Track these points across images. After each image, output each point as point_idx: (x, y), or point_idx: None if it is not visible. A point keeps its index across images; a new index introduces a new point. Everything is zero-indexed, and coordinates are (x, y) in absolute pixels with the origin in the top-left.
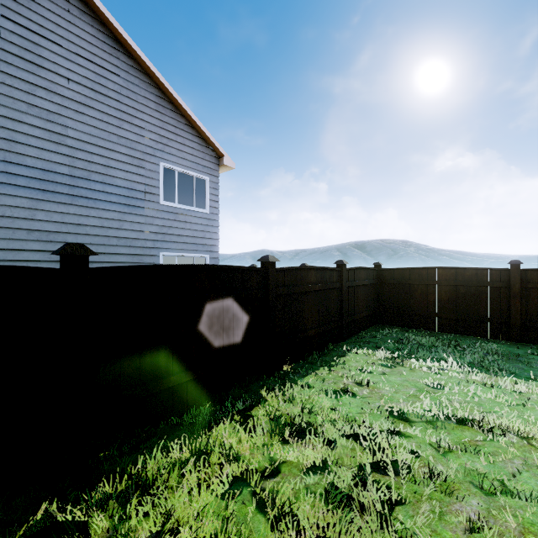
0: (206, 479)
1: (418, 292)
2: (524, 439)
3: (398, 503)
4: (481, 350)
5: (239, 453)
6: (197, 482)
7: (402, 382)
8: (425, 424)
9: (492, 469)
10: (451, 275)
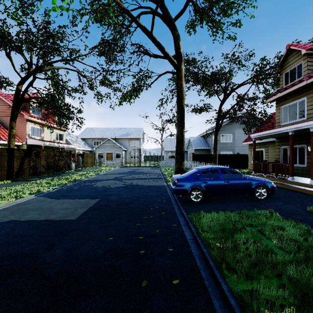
0: None
1: None
2: None
3: None
4: None
5: None
6: None
7: None
8: None
9: None
10: None
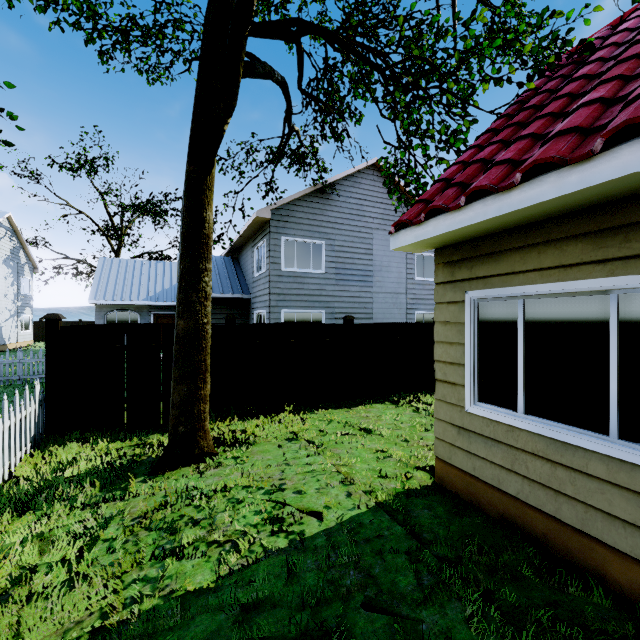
0: None
1: None
2: None
3: None
4: None
5: None
6: None
7: None
8: None
9: None
10: None
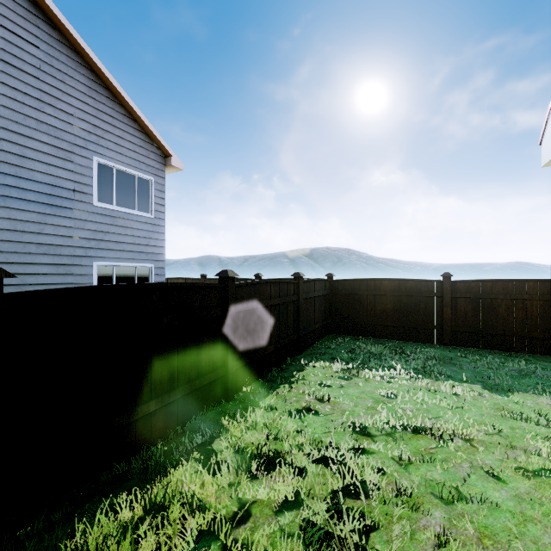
0: (166, 540)
1: (367, 302)
2: (467, 441)
3: (372, 529)
4: (422, 355)
5: (203, 499)
6: (155, 546)
7: (359, 395)
8: (385, 437)
9: (447, 476)
10: (395, 286)
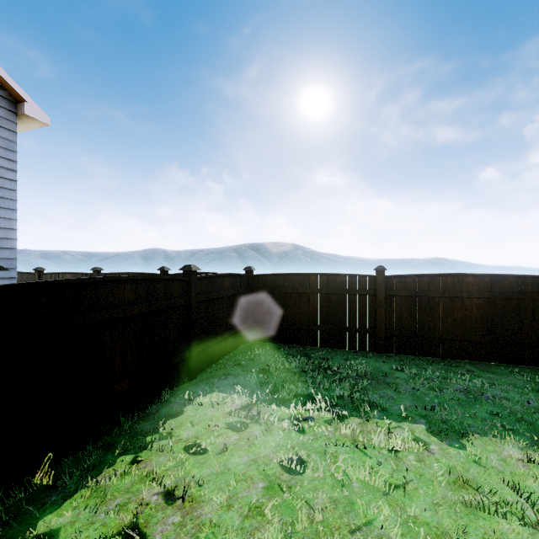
0: None
1: (291, 301)
2: None
3: None
4: (351, 371)
5: None
6: None
7: (246, 470)
8: None
9: None
10: (324, 282)
